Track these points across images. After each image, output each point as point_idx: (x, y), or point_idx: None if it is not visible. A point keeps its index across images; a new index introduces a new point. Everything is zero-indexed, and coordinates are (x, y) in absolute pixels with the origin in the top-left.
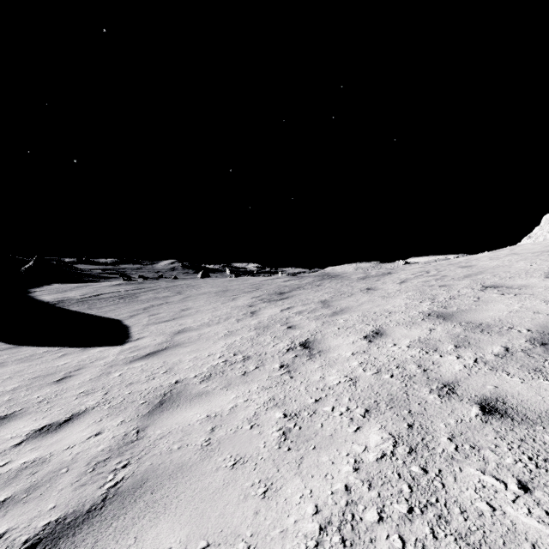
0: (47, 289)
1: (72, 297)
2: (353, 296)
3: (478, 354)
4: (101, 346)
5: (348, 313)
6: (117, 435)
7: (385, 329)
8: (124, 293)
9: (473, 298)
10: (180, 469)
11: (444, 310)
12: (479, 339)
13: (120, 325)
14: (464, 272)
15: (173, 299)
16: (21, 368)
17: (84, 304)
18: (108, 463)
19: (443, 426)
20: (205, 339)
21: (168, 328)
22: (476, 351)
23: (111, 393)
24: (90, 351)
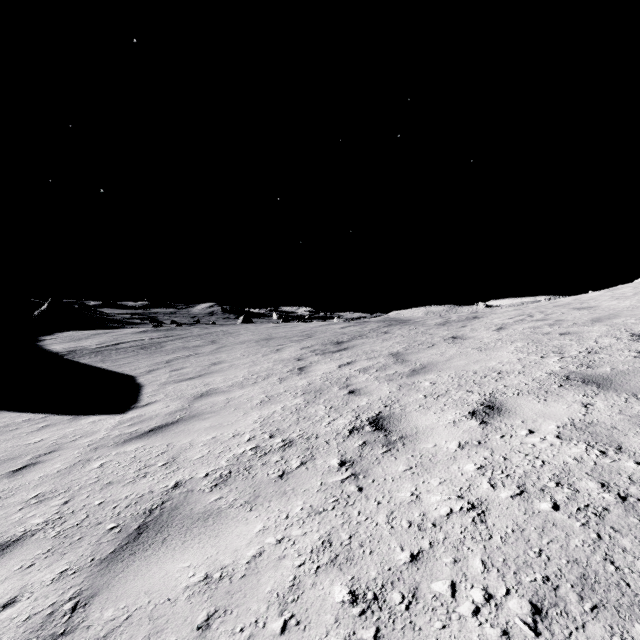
0: (60, 337)
1: (86, 346)
2: (436, 347)
3: None
4: (98, 413)
5: (434, 372)
6: (36, 612)
7: (502, 401)
8: (148, 342)
9: (628, 351)
10: None
11: (590, 370)
12: None
13: (132, 383)
14: (587, 315)
15: (204, 350)
16: None
17: (98, 356)
18: None
19: None
20: (233, 407)
21: (189, 388)
22: None
23: (74, 501)
24: (80, 421)
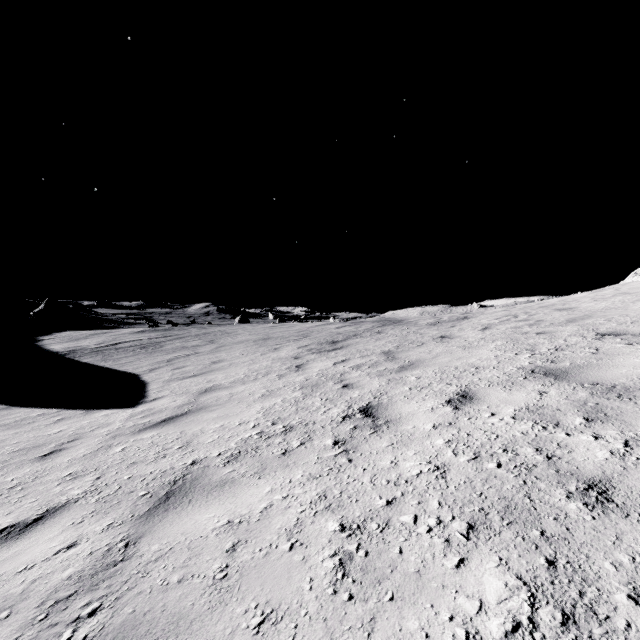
0: (58, 337)
1: (86, 346)
2: (424, 346)
3: (627, 433)
4: (109, 408)
5: (421, 368)
6: (96, 549)
7: (475, 391)
8: (147, 342)
9: (588, 349)
10: (175, 627)
11: (553, 365)
12: (619, 408)
13: (137, 381)
14: (565, 316)
15: (204, 349)
16: (5, 437)
17: (98, 355)
18: (70, 605)
19: (612, 569)
20: (237, 400)
21: (193, 385)
22: (622, 428)
23: (106, 477)
24: (94, 414)
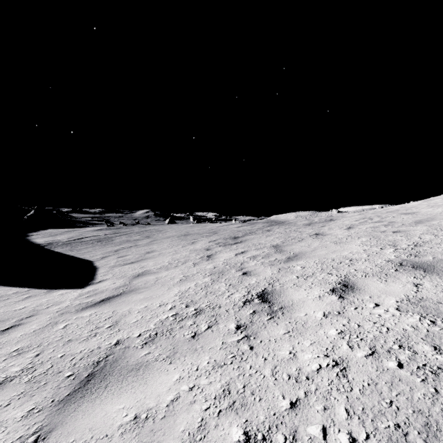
0: (42, 233)
1: (60, 240)
2: (304, 241)
3: None
4: (65, 288)
5: (303, 259)
6: None
7: (354, 281)
8: (103, 237)
9: None
10: None
11: (417, 258)
12: None
13: (90, 266)
14: (411, 218)
15: (142, 242)
16: None
17: (67, 246)
18: None
19: None
20: (160, 284)
21: (130, 270)
22: None
23: (43, 354)
24: (53, 293)
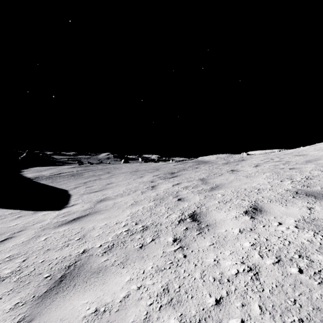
0: (31, 170)
1: (44, 174)
2: (223, 175)
3: None
4: (47, 210)
5: (223, 189)
6: None
7: (262, 205)
8: (75, 172)
9: None
10: None
11: (309, 188)
12: None
13: (66, 194)
14: (303, 158)
15: (104, 177)
16: None
17: (49, 179)
18: None
19: None
20: (117, 207)
21: (95, 197)
22: None
23: (28, 260)
24: (38, 214)
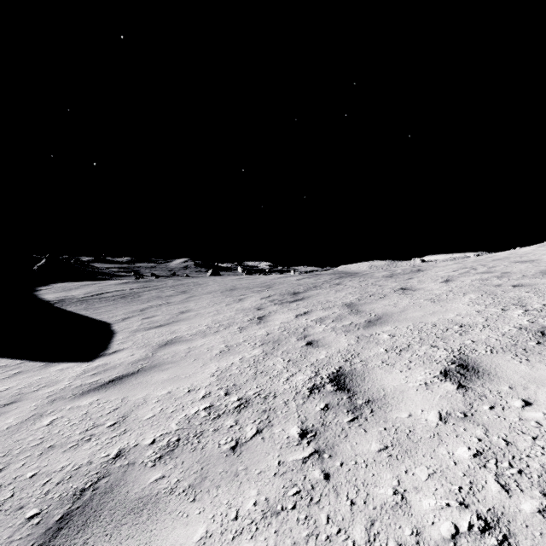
0: (54, 287)
1: (74, 295)
2: (387, 298)
3: None
4: (68, 360)
5: (391, 323)
6: None
7: (476, 360)
8: (128, 292)
9: None
10: None
11: None
12: None
13: (107, 330)
14: (532, 267)
15: (175, 299)
16: None
17: (83, 304)
18: None
19: None
20: (193, 357)
21: (156, 336)
22: None
23: (7, 471)
24: (50, 368)
